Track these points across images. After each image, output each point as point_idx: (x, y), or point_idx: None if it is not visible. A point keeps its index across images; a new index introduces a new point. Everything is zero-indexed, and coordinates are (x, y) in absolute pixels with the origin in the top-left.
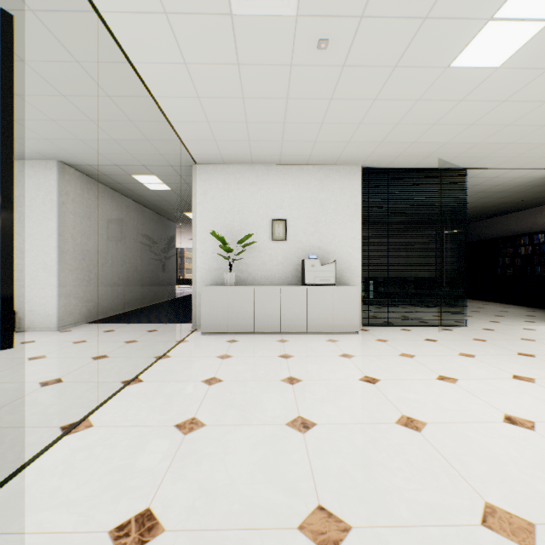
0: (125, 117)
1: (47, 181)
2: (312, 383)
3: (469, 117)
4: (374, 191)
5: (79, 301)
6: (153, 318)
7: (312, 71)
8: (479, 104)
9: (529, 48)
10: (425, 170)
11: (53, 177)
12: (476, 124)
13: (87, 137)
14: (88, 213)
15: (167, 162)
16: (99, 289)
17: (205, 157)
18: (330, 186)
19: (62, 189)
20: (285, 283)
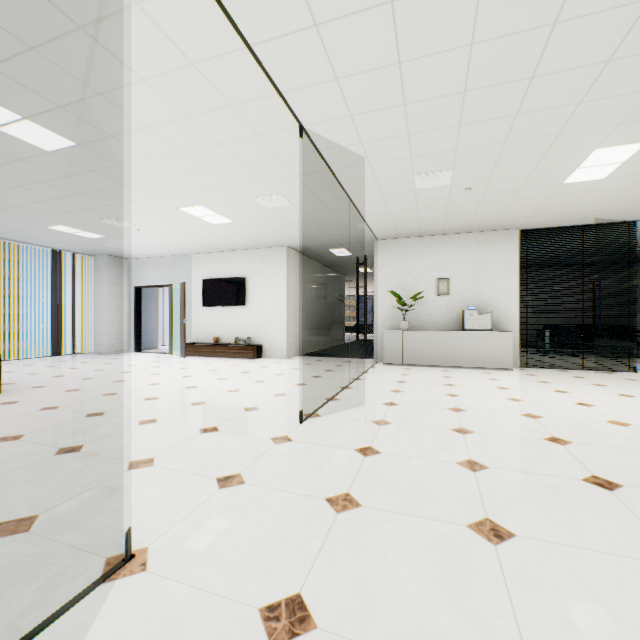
0: (341, 225)
1: (280, 261)
2: (462, 386)
3: (603, 197)
4: (532, 249)
5: (295, 340)
6: (341, 355)
7: (463, 197)
8: (605, 192)
9: (619, 170)
10: (587, 226)
11: (284, 258)
12: (615, 199)
13: (312, 235)
14: (298, 278)
15: (356, 241)
16: (303, 333)
17: (385, 236)
18: (488, 248)
19: (288, 265)
20: (448, 329)
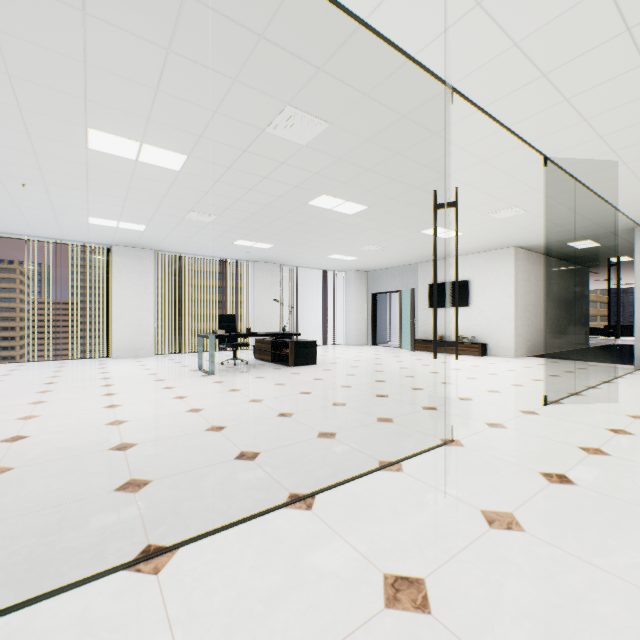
0: (584, 219)
1: (506, 262)
2: None
3: None
4: None
5: (523, 340)
6: (583, 359)
7: None
8: None
9: None
10: None
11: (510, 258)
12: None
13: (546, 233)
14: (527, 277)
15: (606, 231)
16: (532, 333)
17: None
18: None
19: (515, 265)
20: None
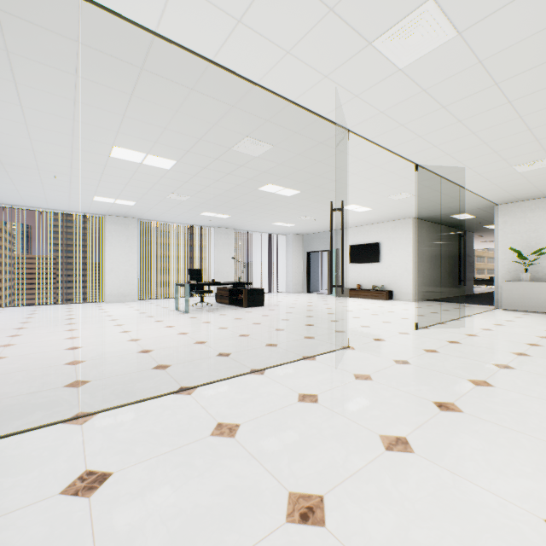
0: (457, 200)
1: (407, 229)
2: None
3: None
4: None
5: (419, 288)
6: (462, 302)
7: None
8: None
9: None
10: None
11: (409, 226)
12: None
13: (433, 209)
14: (422, 240)
15: (475, 208)
16: (427, 283)
17: (504, 201)
18: None
19: (413, 231)
20: None
